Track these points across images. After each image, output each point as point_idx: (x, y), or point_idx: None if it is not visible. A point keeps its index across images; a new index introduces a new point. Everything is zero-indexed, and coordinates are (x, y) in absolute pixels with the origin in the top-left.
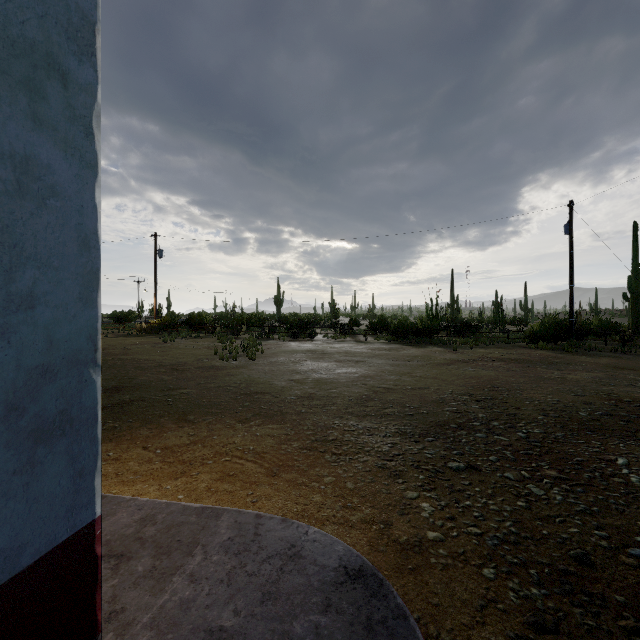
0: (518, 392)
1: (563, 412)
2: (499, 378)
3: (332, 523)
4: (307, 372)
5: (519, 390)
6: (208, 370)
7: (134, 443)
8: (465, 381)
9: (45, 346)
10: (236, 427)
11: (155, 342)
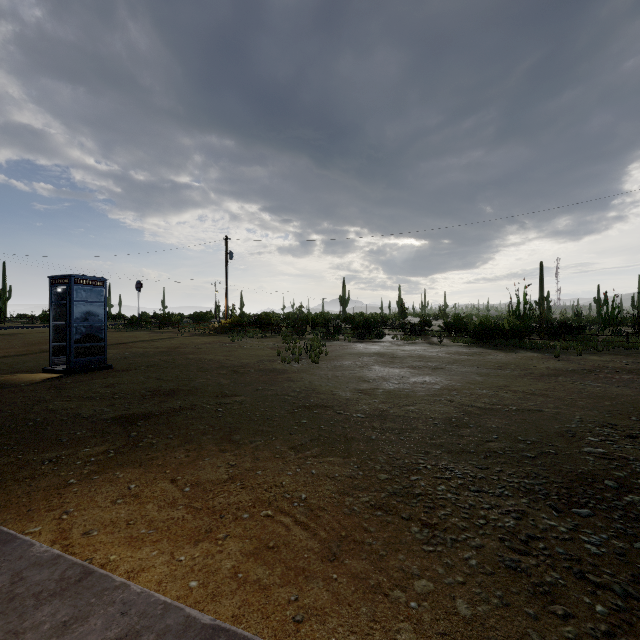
0: None
1: None
2: None
3: None
4: (376, 380)
5: None
6: (268, 373)
7: (163, 472)
8: (593, 402)
9: None
10: (287, 457)
11: (224, 341)
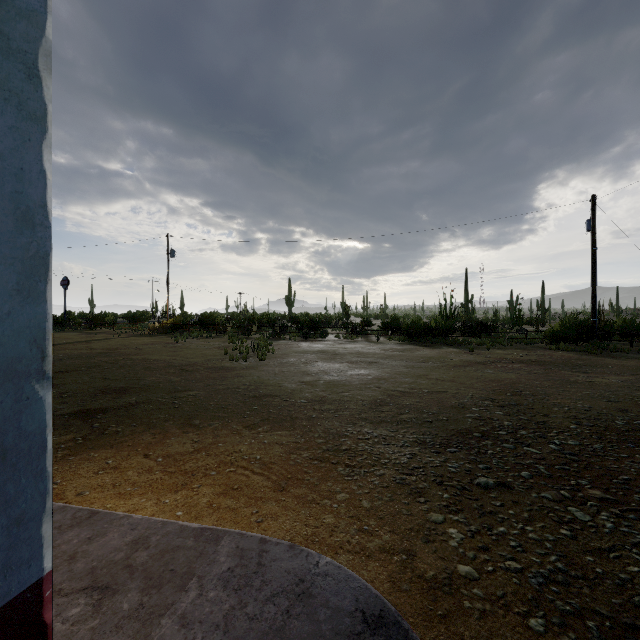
0: (544, 397)
1: (598, 420)
2: (521, 381)
3: (346, 551)
4: (318, 374)
5: (545, 395)
6: (217, 371)
7: (135, 450)
8: (485, 384)
9: None
10: (243, 433)
11: (167, 342)
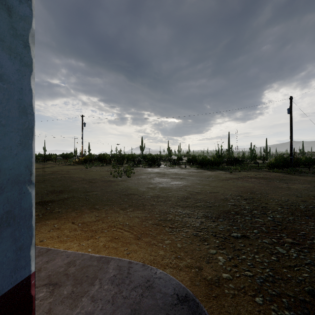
0: (266, 195)
1: (291, 206)
2: (255, 187)
3: (169, 267)
4: (156, 183)
5: (266, 194)
6: (107, 182)
7: (68, 220)
8: (237, 189)
9: None
10: (120, 212)
11: (82, 168)
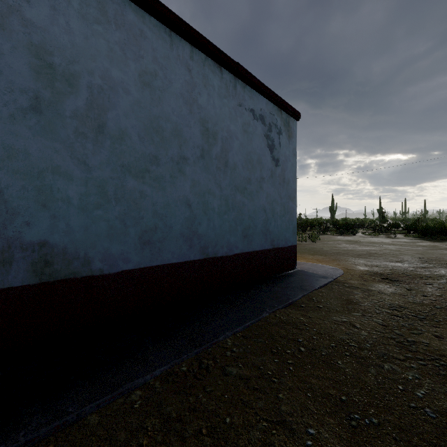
0: None
1: None
2: None
3: (333, 266)
4: (341, 247)
5: None
6: None
7: None
8: (432, 255)
9: (294, 225)
10: (309, 255)
11: None
